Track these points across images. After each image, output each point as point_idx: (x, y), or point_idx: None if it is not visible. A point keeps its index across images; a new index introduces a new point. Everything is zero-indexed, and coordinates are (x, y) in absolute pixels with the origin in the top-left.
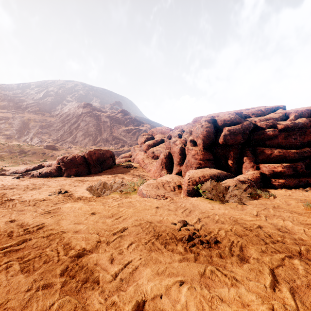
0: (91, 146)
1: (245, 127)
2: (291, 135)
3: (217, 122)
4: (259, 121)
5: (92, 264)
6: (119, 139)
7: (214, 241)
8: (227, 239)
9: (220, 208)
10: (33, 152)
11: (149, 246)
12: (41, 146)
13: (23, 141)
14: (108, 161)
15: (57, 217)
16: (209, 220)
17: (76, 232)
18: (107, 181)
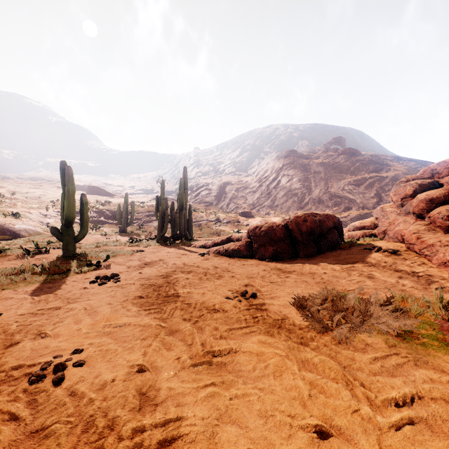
0: (296, 211)
1: None
2: None
3: None
4: None
5: None
6: (341, 197)
7: None
8: None
9: None
10: (228, 220)
11: None
12: (236, 212)
13: (220, 208)
14: (329, 235)
15: (216, 401)
16: None
17: None
18: (333, 278)
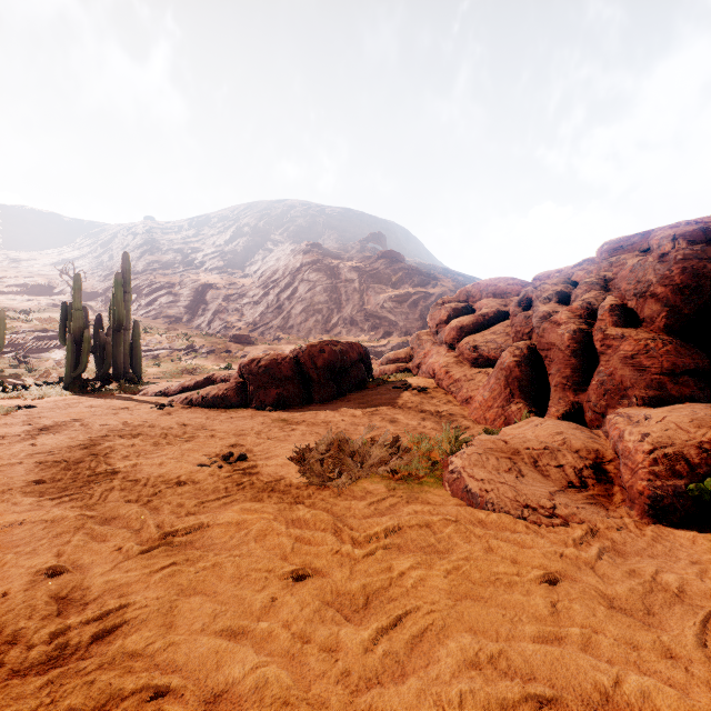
0: (320, 336)
1: None
2: None
3: None
4: None
5: None
6: (380, 318)
7: None
8: None
9: None
10: (210, 349)
11: None
12: (225, 336)
13: (195, 327)
14: (353, 371)
15: (177, 578)
16: None
17: (209, 703)
18: (351, 426)
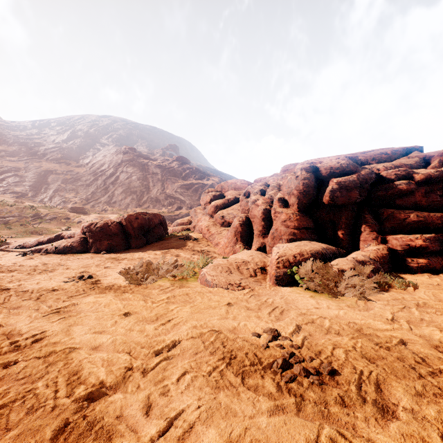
0: (135, 209)
1: (363, 178)
2: (435, 191)
3: (320, 170)
4: (385, 169)
5: (111, 416)
6: (175, 198)
7: (328, 370)
8: (350, 367)
9: (330, 306)
10: (53, 217)
11: (215, 379)
12: (64, 208)
13: (39, 201)
14: (156, 230)
15: (67, 321)
16: (314, 328)
17: (94, 349)
18: (154, 259)
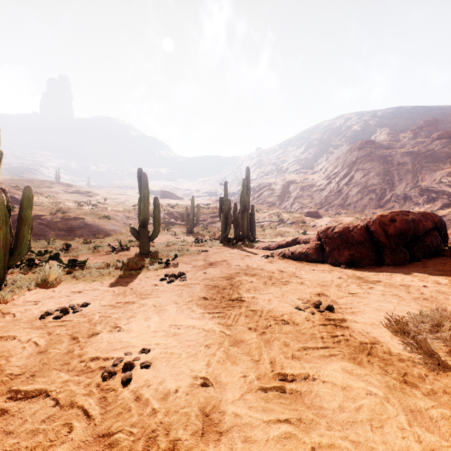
0: (373, 210)
1: None
2: None
3: None
4: None
5: None
6: (436, 192)
7: None
8: None
9: None
10: (292, 221)
11: None
12: (301, 213)
13: (283, 208)
14: (426, 239)
15: (293, 446)
16: None
17: None
18: (439, 294)
